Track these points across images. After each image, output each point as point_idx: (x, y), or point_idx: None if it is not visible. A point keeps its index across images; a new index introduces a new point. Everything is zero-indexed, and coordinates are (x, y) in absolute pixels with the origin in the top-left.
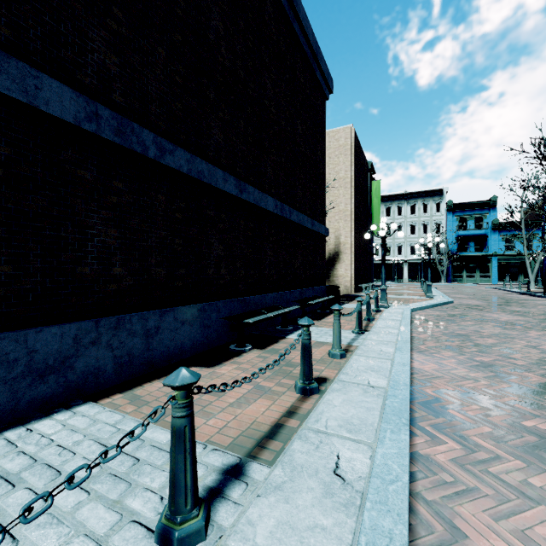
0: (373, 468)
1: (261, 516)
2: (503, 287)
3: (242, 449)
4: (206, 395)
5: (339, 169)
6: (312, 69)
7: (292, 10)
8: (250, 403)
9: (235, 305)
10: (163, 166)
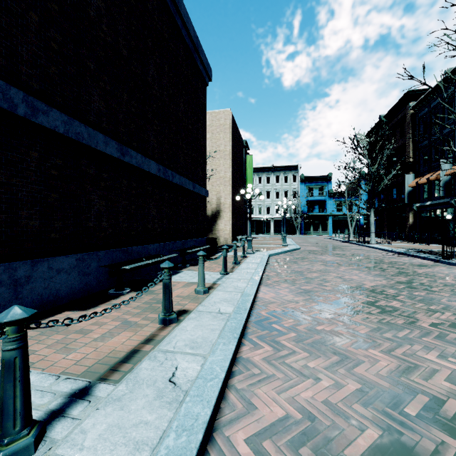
0: (200, 372)
1: (95, 424)
2: (335, 238)
3: (95, 374)
4: (73, 334)
5: (220, 143)
6: (194, 59)
7: (174, 6)
8: (114, 336)
9: (117, 255)
10: (36, 125)
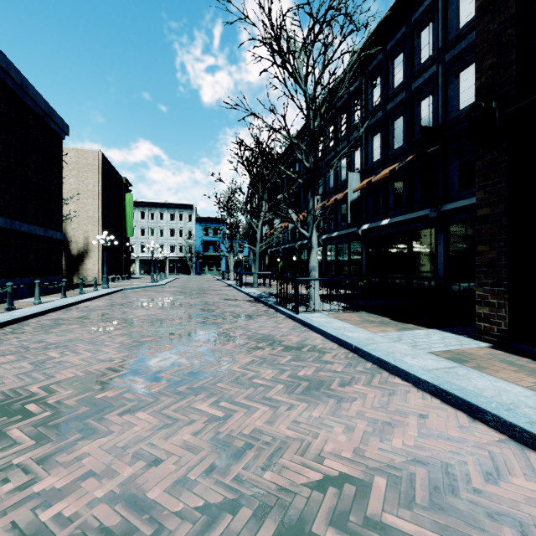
0: (23, 313)
1: None
2: (219, 277)
3: None
4: None
5: (88, 183)
6: (46, 122)
7: (22, 90)
8: None
9: None
10: None
